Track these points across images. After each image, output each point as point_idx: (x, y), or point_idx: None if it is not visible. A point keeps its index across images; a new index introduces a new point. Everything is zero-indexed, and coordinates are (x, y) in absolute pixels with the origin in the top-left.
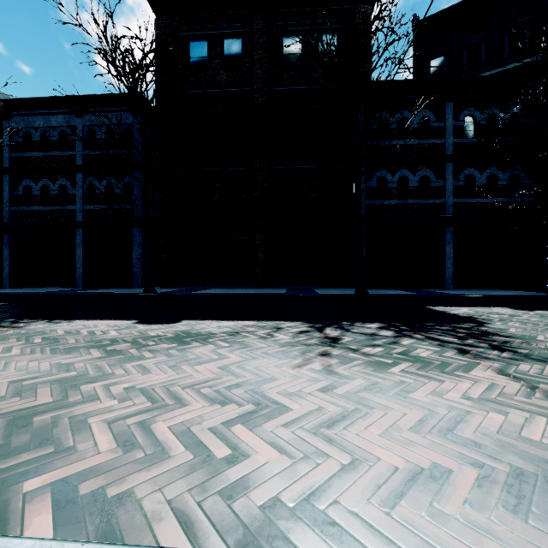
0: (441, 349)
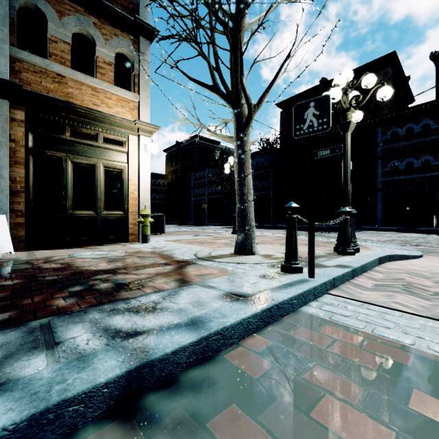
0: None
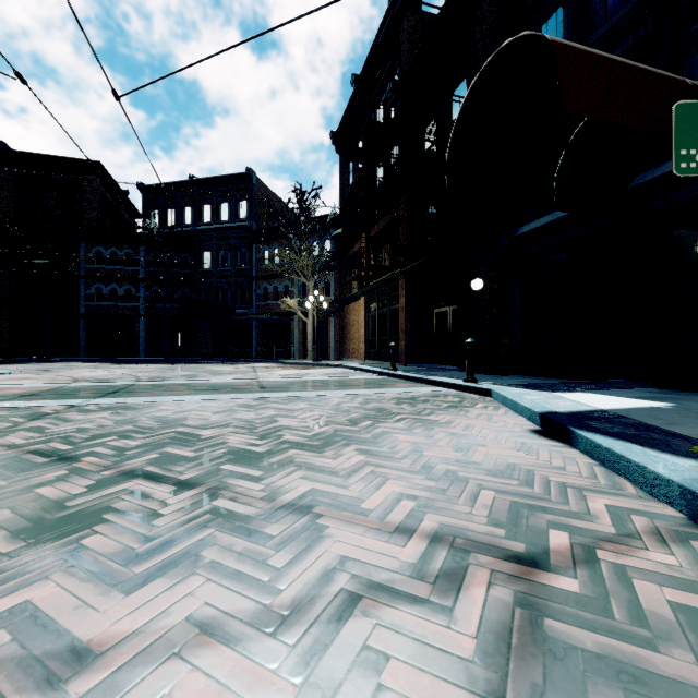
0: None
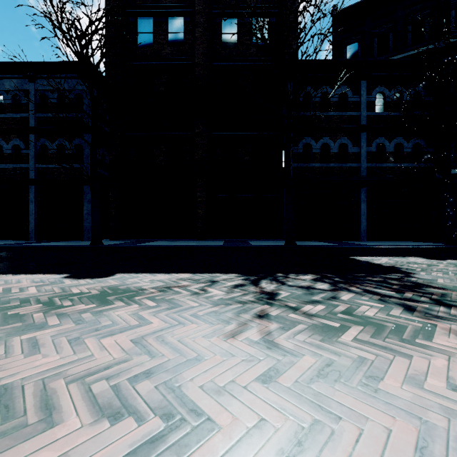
0: (385, 306)
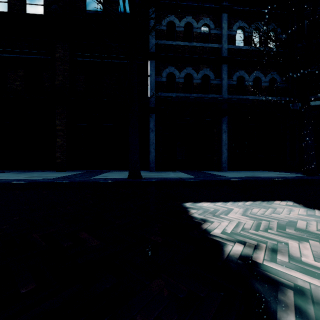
0: None
